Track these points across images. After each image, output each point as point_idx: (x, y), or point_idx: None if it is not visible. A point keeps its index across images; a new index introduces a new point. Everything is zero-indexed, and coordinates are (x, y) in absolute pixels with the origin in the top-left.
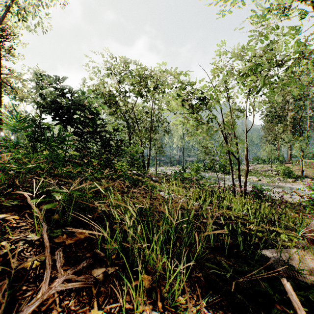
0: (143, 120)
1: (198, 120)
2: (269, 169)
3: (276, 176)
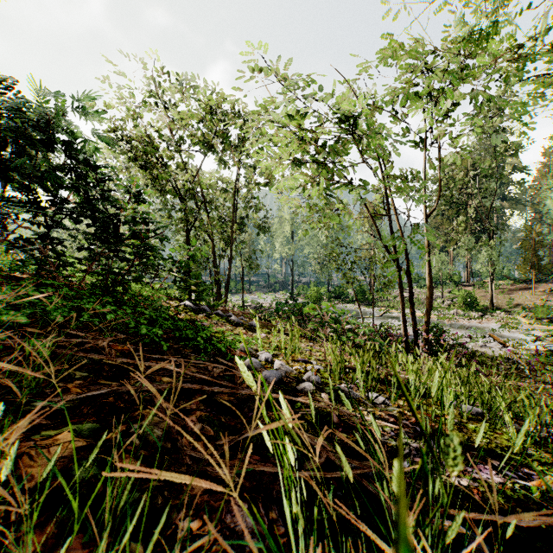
0: (219, 206)
1: (335, 183)
2: (438, 296)
3: (452, 309)
